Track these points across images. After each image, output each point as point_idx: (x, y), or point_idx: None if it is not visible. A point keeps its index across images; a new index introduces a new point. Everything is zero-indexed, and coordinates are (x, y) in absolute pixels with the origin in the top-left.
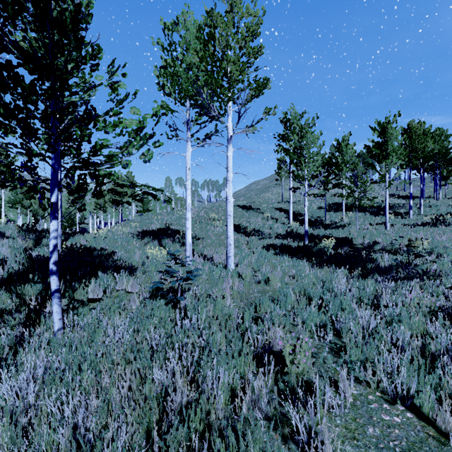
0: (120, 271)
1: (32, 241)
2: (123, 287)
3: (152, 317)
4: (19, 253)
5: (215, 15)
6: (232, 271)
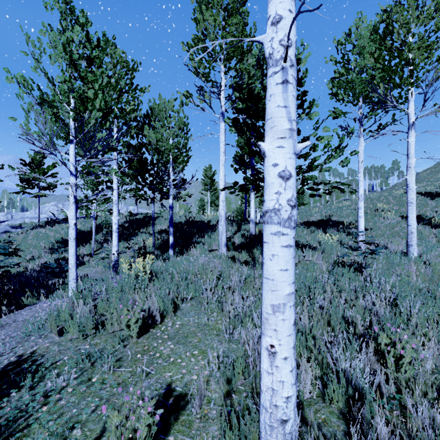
0: (304, 248)
1: (236, 227)
2: (309, 259)
3: (344, 276)
4: (233, 233)
5: (393, 12)
6: (415, 258)
